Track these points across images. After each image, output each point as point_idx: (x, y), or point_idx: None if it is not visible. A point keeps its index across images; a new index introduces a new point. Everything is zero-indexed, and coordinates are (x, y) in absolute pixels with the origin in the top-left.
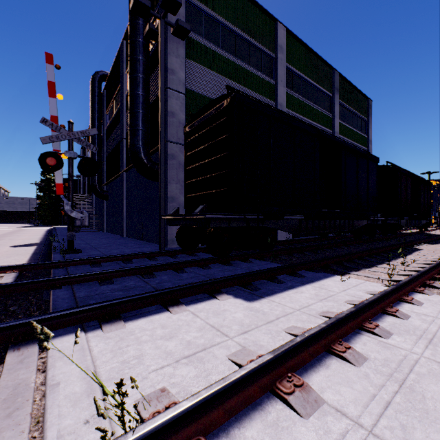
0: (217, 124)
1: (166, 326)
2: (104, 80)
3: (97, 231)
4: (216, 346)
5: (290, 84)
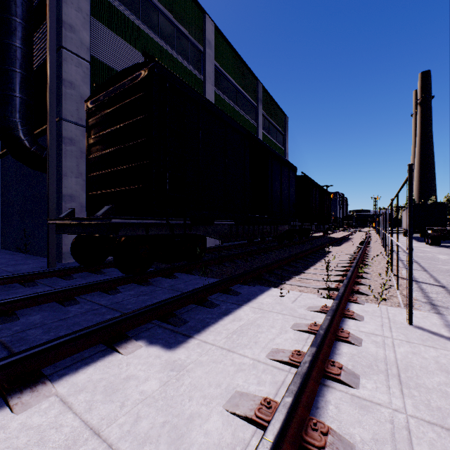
0: (131, 100)
1: None
2: None
3: None
4: None
5: (218, 84)
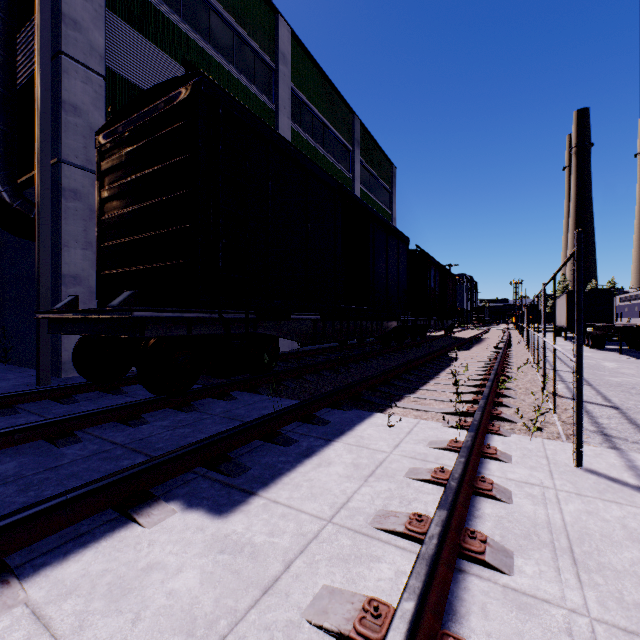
0: (165, 132)
1: None
2: None
3: None
4: None
5: (297, 118)
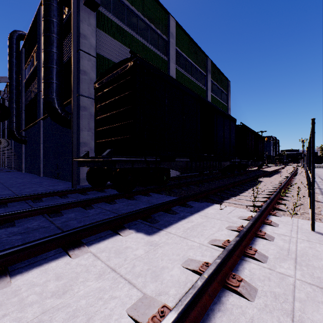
0: (122, 82)
1: (61, 277)
2: (23, 39)
3: (16, 171)
4: (115, 298)
5: (178, 63)
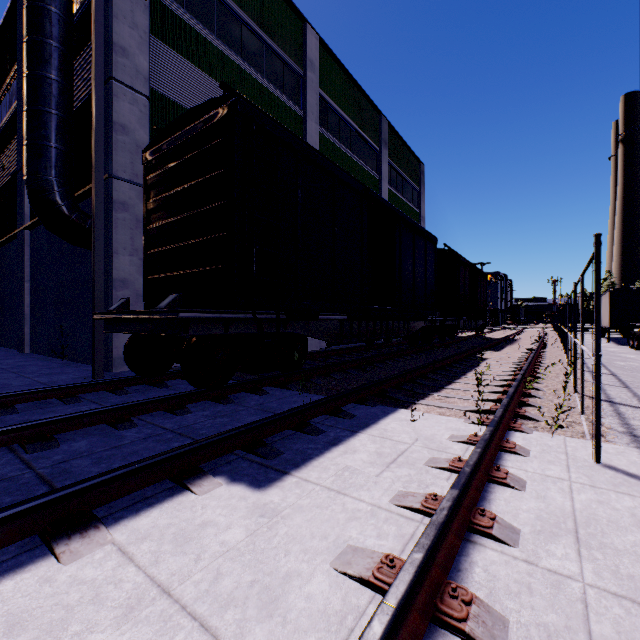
0: (205, 149)
1: (21, 624)
2: None
3: None
4: None
5: (325, 122)
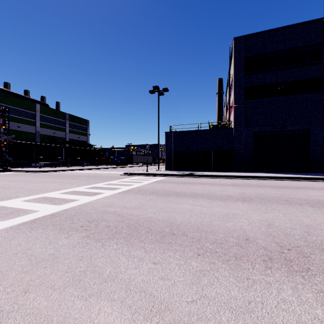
0: None
1: None
2: None
3: None
4: None
5: (43, 120)
